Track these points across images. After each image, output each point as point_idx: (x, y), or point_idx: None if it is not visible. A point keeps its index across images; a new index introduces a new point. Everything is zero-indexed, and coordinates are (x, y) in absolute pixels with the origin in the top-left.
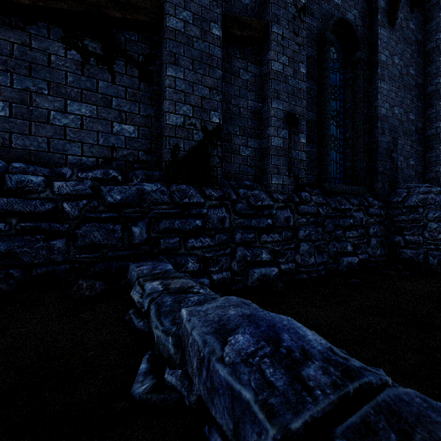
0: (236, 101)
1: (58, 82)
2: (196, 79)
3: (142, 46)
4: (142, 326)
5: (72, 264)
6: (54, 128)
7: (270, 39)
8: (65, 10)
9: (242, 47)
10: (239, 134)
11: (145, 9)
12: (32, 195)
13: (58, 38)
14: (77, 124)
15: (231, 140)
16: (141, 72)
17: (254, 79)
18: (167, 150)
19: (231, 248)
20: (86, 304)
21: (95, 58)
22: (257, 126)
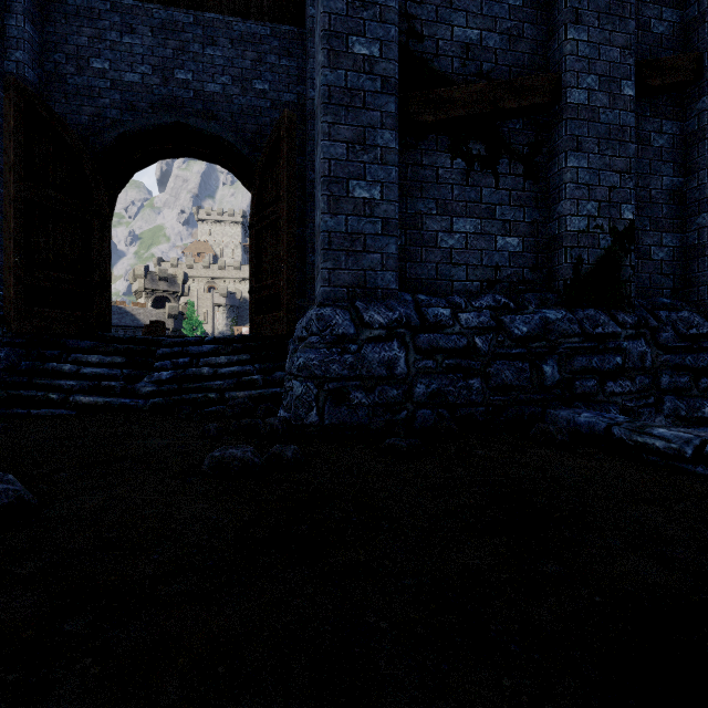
0: (644, 182)
1: (444, 198)
2: (602, 164)
3: (527, 134)
4: (704, 471)
5: (486, 407)
6: (441, 252)
7: (705, 78)
8: (462, 117)
9: (654, 100)
10: (649, 229)
11: (541, 89)
12: (446, 330)
13: (444, 149)
14: (462, 244)
15: (638, 239)
16: (526, 167)
17: (671, 143)
18: (567, 265)
19: (654, 396)
20: (574, 448)
21: (479, 163)
22: (676, 213)
